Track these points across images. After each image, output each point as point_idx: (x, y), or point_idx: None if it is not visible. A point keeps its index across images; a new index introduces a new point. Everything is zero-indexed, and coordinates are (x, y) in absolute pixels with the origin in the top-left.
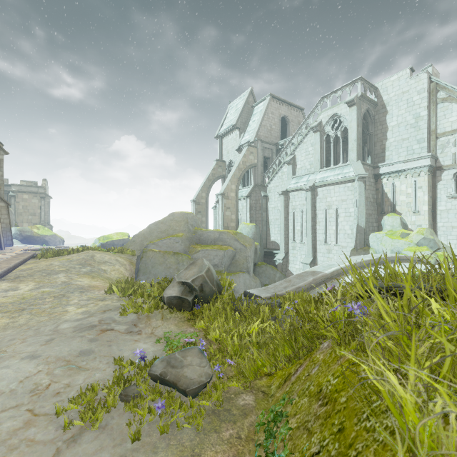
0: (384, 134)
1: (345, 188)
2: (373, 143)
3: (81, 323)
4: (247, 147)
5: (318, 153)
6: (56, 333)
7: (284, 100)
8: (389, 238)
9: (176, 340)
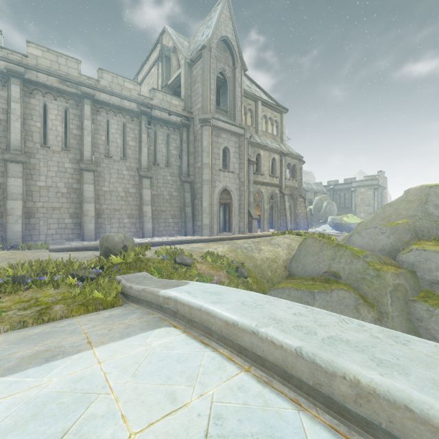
0: None
1: None
2: None
3: None
4: None
5: None
6: None
7: None
8: None
9: None
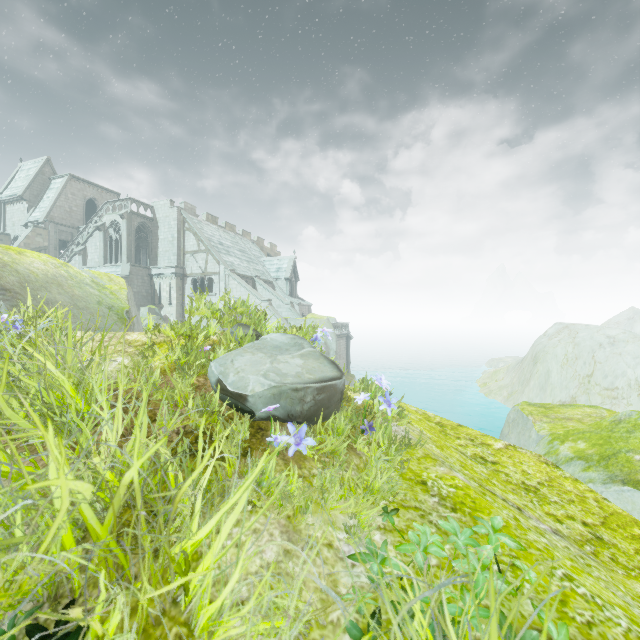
0: (157, 244)
1: None
2: (151, 249)
3: None
4: (32, 228)
5: (102, 250)
6: None
7: (91, 182)
8: None
9: None
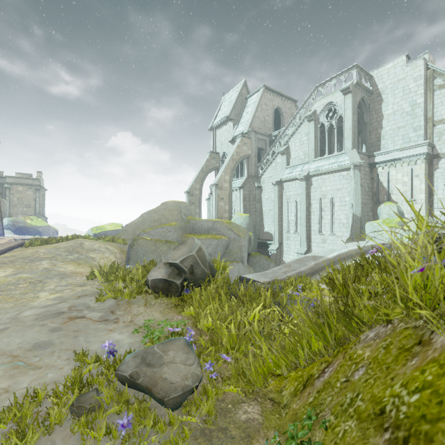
0: (379, 123)
1: (341, 176)
2: (368, 132)
3: (47, 309)
4: (241, 138)
5: (312, 142)
6: (14, 322)
7: (278, 91)
8: (386, 226)
9: (159, 330)
